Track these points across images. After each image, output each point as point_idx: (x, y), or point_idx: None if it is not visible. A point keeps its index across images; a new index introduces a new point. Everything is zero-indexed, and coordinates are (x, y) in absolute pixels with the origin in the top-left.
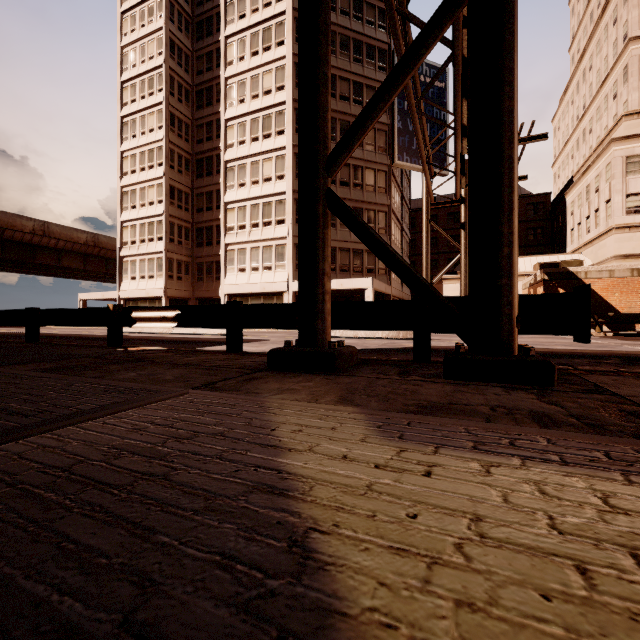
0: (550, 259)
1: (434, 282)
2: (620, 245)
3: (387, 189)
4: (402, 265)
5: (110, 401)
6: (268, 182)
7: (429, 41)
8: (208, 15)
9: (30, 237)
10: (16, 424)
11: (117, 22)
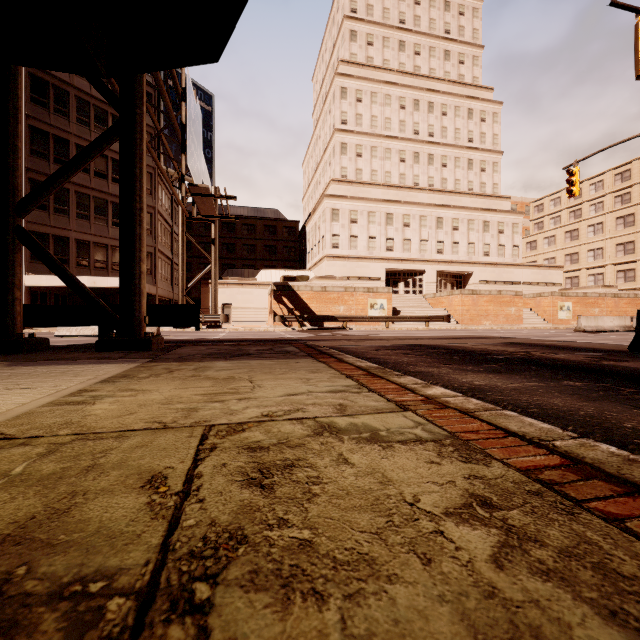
0: (293, 273)
1: (189, 286)
2: (329, 268)
3: (153, 191)
4: (76, 284)
5: None
6: None
7: (95, 152)
8: None
9: None
10: None
11: None
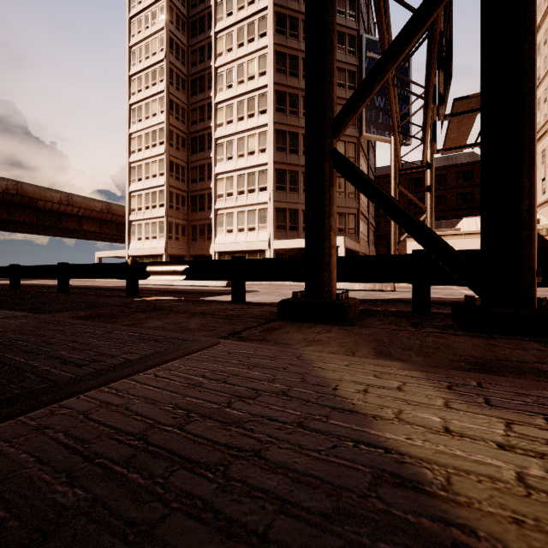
0: None
1: (402, 240)
2: None
3: (356, 158)
4: (411, 219)
5: (151, 350)
6: (252, 155)
7: None
8: (201, 15)
9: (58, 206)
10: (71, 375)
11: (126, 26)
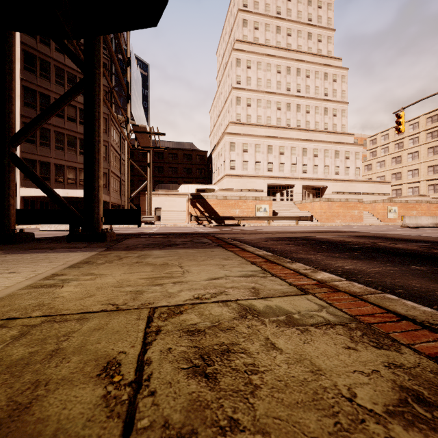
0: (203, 187)
1: (132, 196)
2: (228, 183)
3: (107, 130)
4: (53, 195)
5: None
6: None
7: (66, 101)
8: None
9: None
10: None
11: None
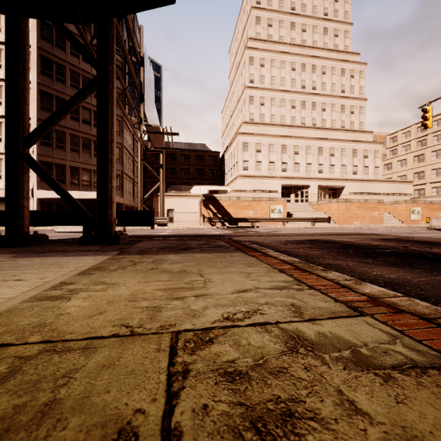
0: (215, 188)
1: (145, 197)
2: (241, 184)
3: (121, 132)
4: (66, 196)
5: None
6: None
7: (79, 99)
8: None
9: None
10: None
11: None
